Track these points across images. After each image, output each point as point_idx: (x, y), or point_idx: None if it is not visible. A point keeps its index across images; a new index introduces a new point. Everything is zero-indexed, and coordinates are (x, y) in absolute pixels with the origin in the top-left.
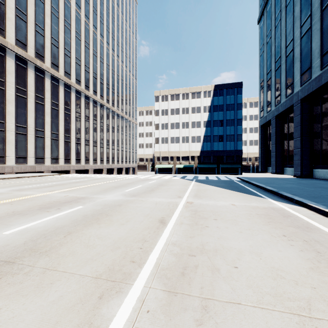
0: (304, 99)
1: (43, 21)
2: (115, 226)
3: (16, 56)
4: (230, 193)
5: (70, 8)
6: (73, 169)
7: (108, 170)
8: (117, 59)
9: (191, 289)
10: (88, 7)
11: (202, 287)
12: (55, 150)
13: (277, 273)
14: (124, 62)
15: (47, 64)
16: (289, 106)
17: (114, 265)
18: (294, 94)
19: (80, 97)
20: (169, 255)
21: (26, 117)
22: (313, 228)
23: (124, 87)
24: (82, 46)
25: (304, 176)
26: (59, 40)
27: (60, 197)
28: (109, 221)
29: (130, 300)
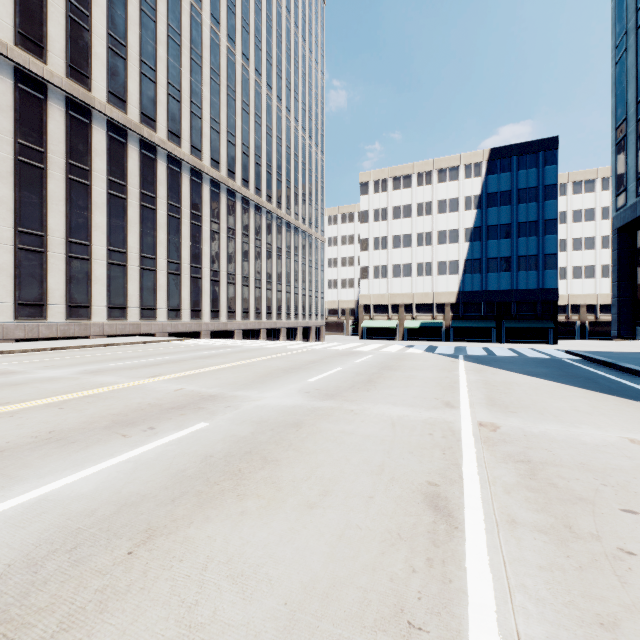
0: None
1: (154, 55)
2: (287, 512)
3: (109, 123)
4: (587, 398)
5: (201, 25)
6: (206, 329)
7: (269, 333)
8: (286, 115)
9: None
10: (234, 20)
11: None
12: (175, 294)
13: None
14: (299, 121)
15: (161, 134)
16: None
17: None
18: None
19: (218, 192)
20: None
21: (126, 233)
22: None
23: (299, 169)
24: (223, 95)
25: None
26: (182, 87)
27: (164, 393)
28: (270, 485)
29: None
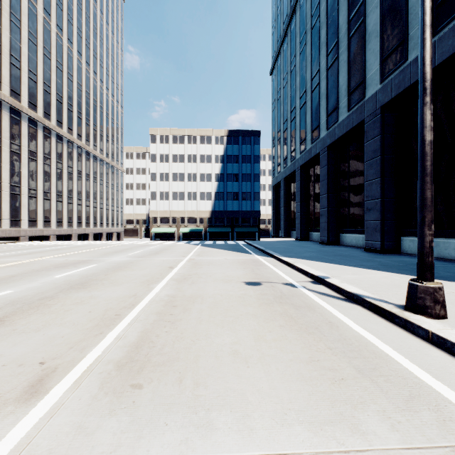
0: (303, 167)
1: None
2: (137, 270)
3: None
4: (228, 253)
5: None
6: (25, 235)
7: (79, 237)
8: (93, 76)
9: (188, 281)
10: None
11: (193, 280)
12: None
13: (228, 276)
14: (104, 82)
15: None
16: (293, 171)
17: (148, 279)
18: (296, 160)
19: (35, 128)
20: (177, 276)
21: None
22: (263, 265)
23: (104, 118)
24: (40, 54)
25: (303, 238)
26: (2, 41)
27: (62, 261)
28: (131, 269)
29: (162, 284)
